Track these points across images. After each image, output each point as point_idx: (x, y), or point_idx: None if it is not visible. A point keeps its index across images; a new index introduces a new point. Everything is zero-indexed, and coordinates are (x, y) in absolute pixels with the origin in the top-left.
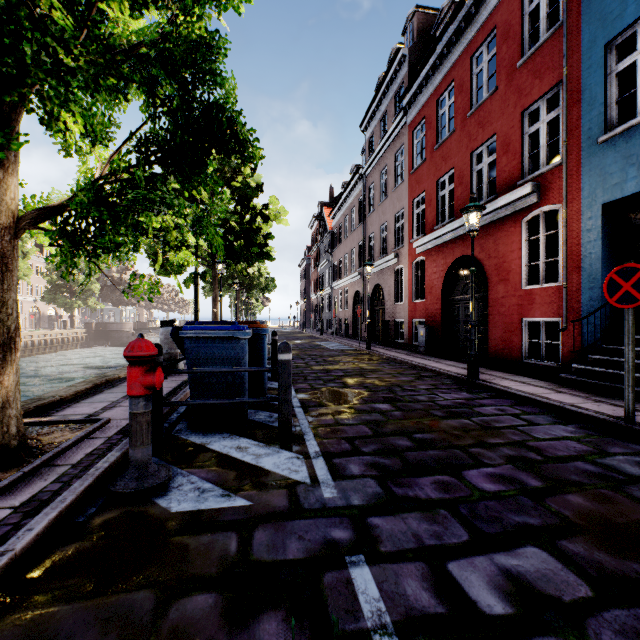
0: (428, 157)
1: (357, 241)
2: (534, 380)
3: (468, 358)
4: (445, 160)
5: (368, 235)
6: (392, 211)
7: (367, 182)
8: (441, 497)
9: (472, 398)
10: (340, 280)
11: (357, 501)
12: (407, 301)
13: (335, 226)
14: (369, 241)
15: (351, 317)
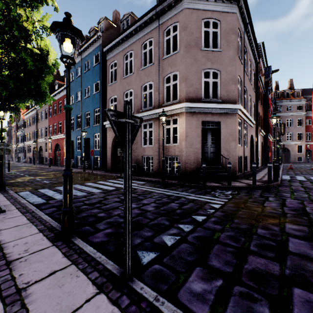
0: (52, 117)
1: (35, 129)
2: (62, 167)
3: (49, 164)
4: (55, 120)
5: (38, 129)
6: (45, 125)
7: (38, 111)
8: (28, 172)
9: (46, 169)
10: (28, 141)
11: (19, 172)
12: (48, 152)
13: (26, 119)
14: (39, 131)
15: (32, 156)
